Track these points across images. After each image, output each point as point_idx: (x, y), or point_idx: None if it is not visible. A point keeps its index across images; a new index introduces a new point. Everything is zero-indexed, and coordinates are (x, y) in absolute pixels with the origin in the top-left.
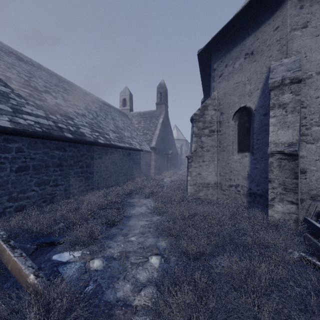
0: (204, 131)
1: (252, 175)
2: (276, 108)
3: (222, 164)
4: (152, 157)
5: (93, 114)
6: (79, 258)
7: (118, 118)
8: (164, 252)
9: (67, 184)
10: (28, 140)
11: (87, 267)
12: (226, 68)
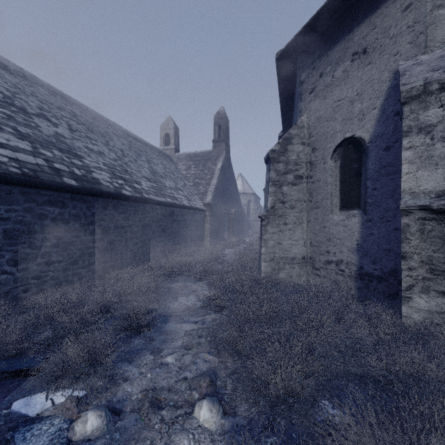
0: (286, 177)
1: (365, 245)
2: (414, 133)
3: (314, 229)
4: (206, 218)
5: (117, 153)
6: (63, 407)
7: (157, 160)
8: (225, 390)
9: (69, 261)
10: None
11: (74, 431)
12: (321, 78)
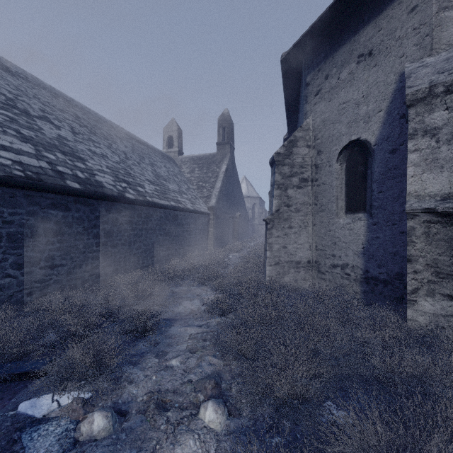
0: (291, 180)
1: (371, 249)
2: (420, 136)
3: (319, 232)
4: (210, 221)
5: (120, 156)
6: (69, 408)
7: (160, 163)
8: (230, 392)
9: (72, 265)
10: None
11: (80, 432)
12: (327, 80)
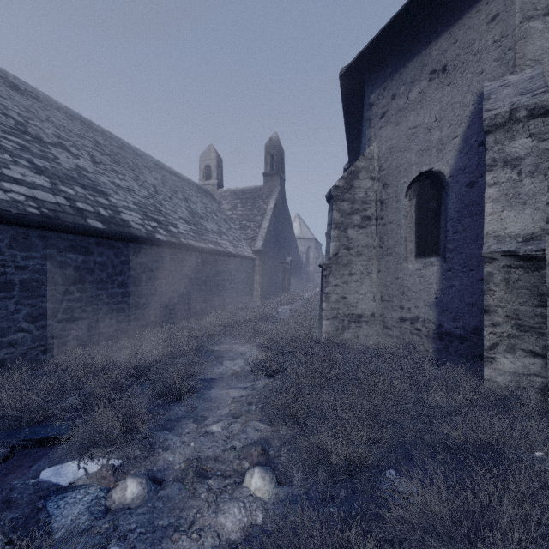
0: (352, 219)
1: (445, 299)
2: (499, 167)
3: (385, 280)
4: (256, 268)
5: (149, 190)
6: (98, 476)
7: (196, 198)
8: (279, 460)
9: (94, 318)
10: (10, 231)
11: (112, 500)
12: (394, 100)
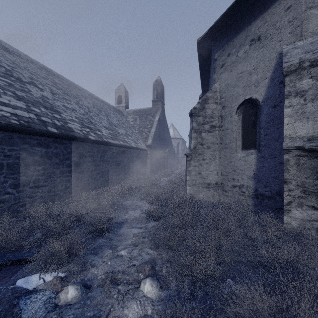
0: (204, 127)
1: (259, 174)
2: (292, 96)
3: (224, 163)
4: (148, 155)
5: (85, 110)
6: (51, 283)
7: (113, 115)
8: (161, 273)
9: (52, 185)
10: (1, 134)
11: (59, 299)
12: (229, 57)
